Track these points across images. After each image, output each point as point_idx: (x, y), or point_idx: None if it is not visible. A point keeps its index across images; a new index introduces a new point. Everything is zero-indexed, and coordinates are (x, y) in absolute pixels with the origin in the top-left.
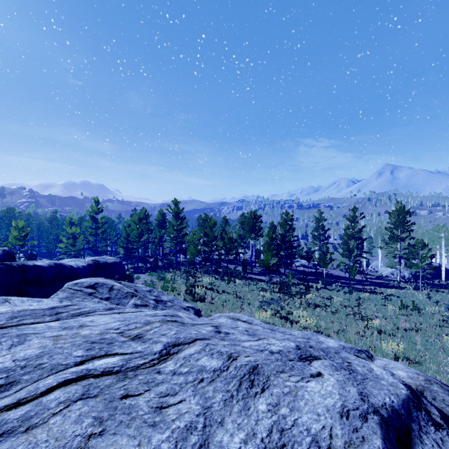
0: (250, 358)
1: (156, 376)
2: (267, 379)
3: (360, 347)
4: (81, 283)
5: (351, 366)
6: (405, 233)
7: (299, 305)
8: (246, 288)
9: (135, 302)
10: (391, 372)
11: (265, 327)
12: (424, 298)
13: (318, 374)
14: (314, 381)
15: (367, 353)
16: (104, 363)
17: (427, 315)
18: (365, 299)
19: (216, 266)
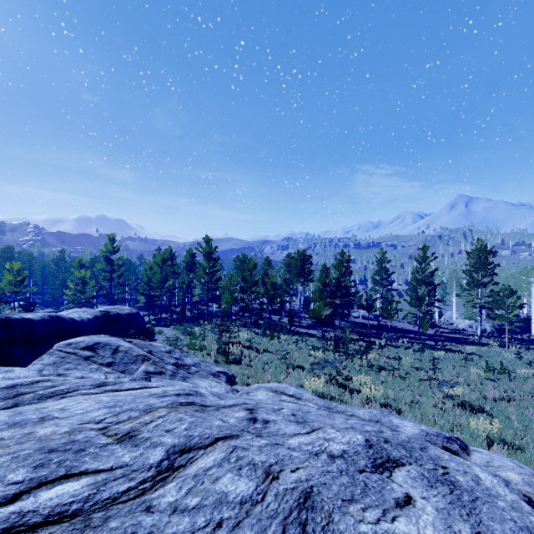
0: (300, 474)
1: (143, 518)
2: (328, 519)
3: (442, 426)
4: (76, 343)
5: (448, 475)
6: (487, 278)
7: (359, 367)
8: (293, 346)
9: (146, 368)
10: (504, 479)
11: (319, 405)
12: (512, 358)
13: (406, 499)
14: (403, 516)
15: (459, 443)
16: (57, 496)
17: (519, 379)
18: (441, 360)
19: (256, 317)
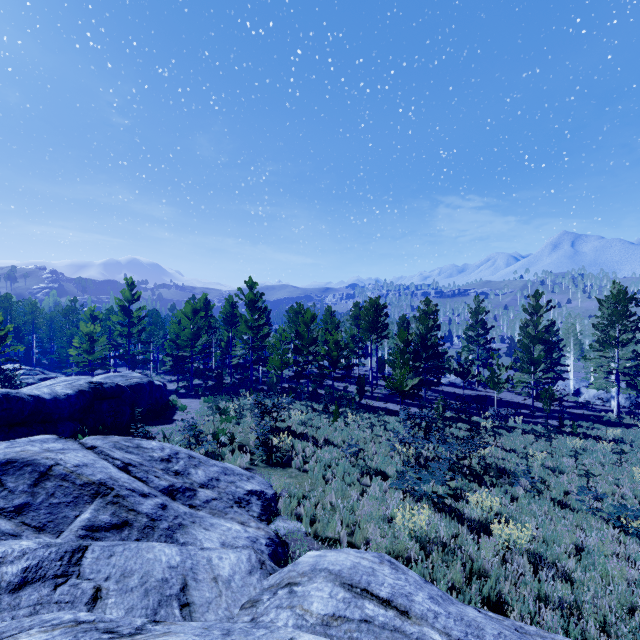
0: None
1: None
2: None
3: None
4: None
5: None
6: (626, 334)
7: (467, 469)
8: (366, 430)
9: (92, 516)
10: None
11: (453, 637)
12: None
13: None
14: None
15: None
16: None
17: None
18: (580, 453)
19: (315, 385)
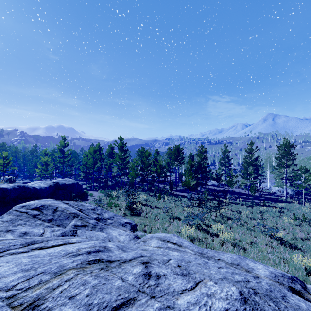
0: None
1: None
2: None
3: (274, 260)
4: (29, 205)
5: None
6: (289, 162)
7: (214, 218)
8: (173, 203)
9: (75, 222)
10: None
11: (194, 251)
12: (308, 211)
13: None
14: None
15: (300, 283)
16: None
17: None
18: (264, 212)
19: (150, 185)
